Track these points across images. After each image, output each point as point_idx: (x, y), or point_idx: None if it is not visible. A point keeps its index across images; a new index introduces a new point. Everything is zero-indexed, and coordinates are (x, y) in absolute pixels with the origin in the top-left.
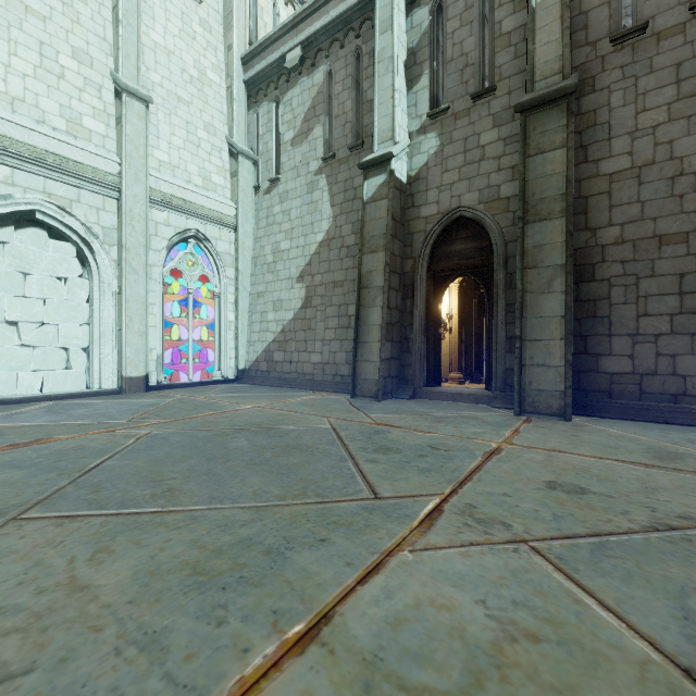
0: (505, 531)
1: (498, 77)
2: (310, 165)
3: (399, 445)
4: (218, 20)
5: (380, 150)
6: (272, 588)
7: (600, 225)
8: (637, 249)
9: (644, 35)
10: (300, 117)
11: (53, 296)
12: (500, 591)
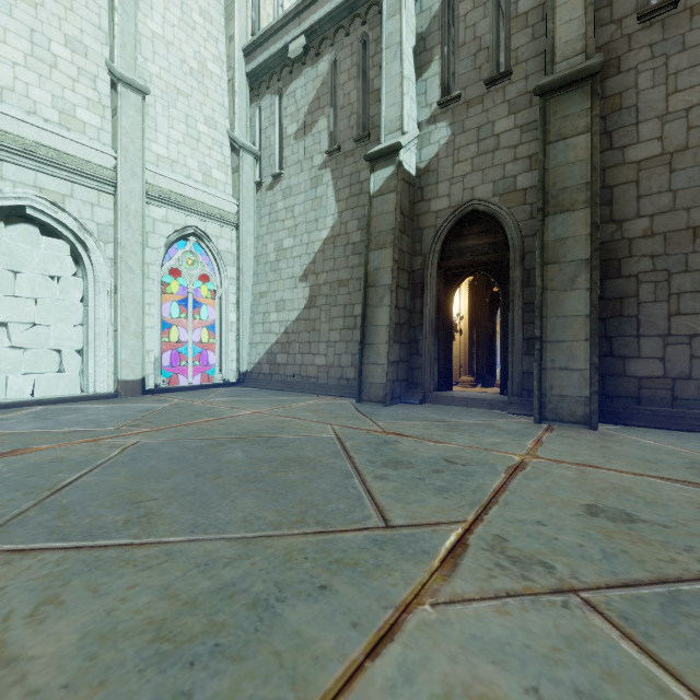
0: (547, 575)
1: (514, 61)
2: (314, 159)
3: (411, 458)
4: (219, 10)
5: (387, 141)
6: (254, 665)
7: (627, 217)
8: (669, 242)
9: (675, 10)
10: (304, 110)
11: (45, 295)
12: (556, 671)
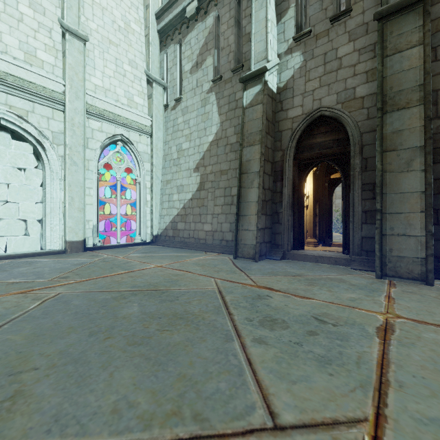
0: None
1: (353, 1)
2: (203, 86)
3: (284, 315)
4: None
5: (256, 68)
6: None
7: None
8: None
9: None
10: (196, 52)
11: (15, 181)
12: None
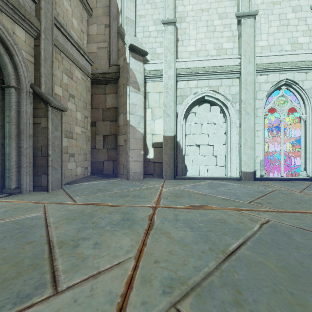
0: None
1: None
2: None
3: None
4: None
5: None
6: None
7: None
8: None
9: None
10: None
11: (211, 132)
12: None
